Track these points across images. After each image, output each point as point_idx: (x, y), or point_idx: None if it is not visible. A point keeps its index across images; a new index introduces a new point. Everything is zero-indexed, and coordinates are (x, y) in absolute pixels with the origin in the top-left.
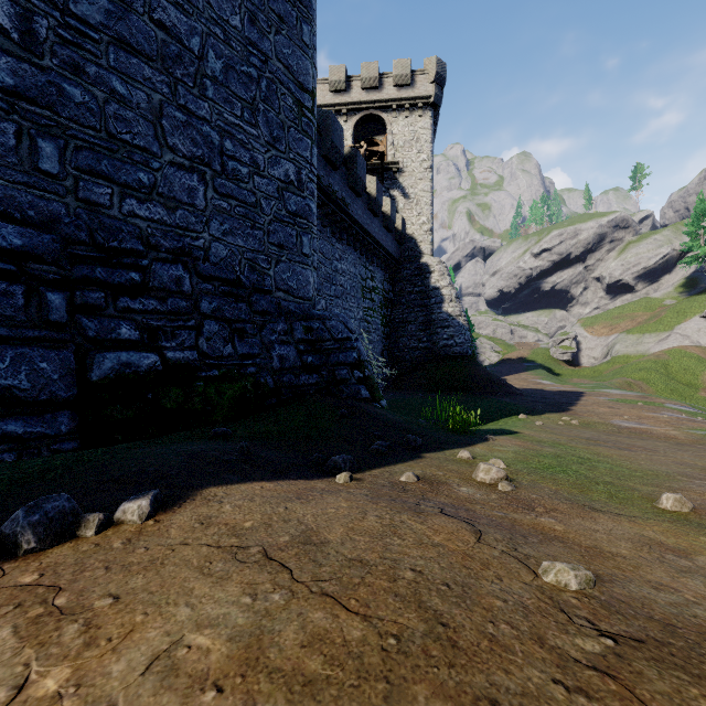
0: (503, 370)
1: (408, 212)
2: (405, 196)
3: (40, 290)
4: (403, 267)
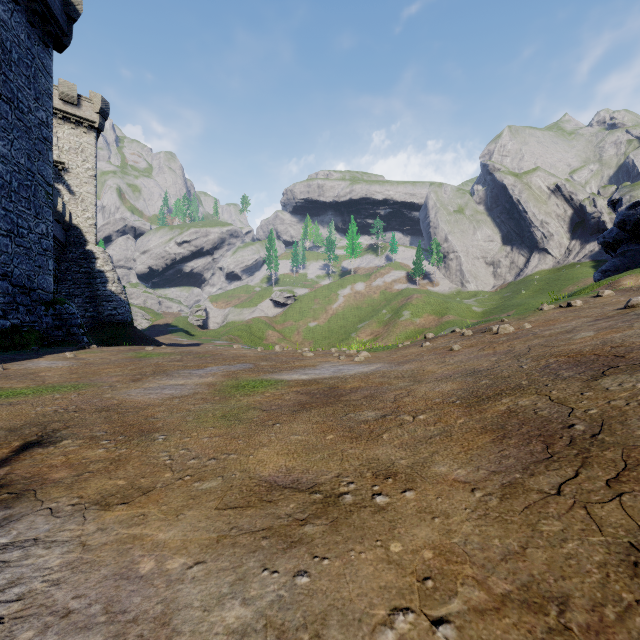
0: (153, 333)
1: (74, 206)
2: (71, 192)
3: None
4: (69, 250)
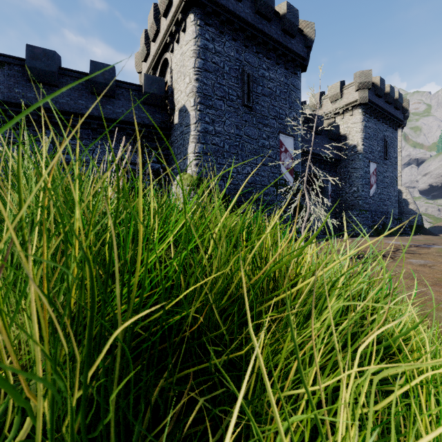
0: (435, 231)
1: None
2: None
3: (385, 220)
4: None
